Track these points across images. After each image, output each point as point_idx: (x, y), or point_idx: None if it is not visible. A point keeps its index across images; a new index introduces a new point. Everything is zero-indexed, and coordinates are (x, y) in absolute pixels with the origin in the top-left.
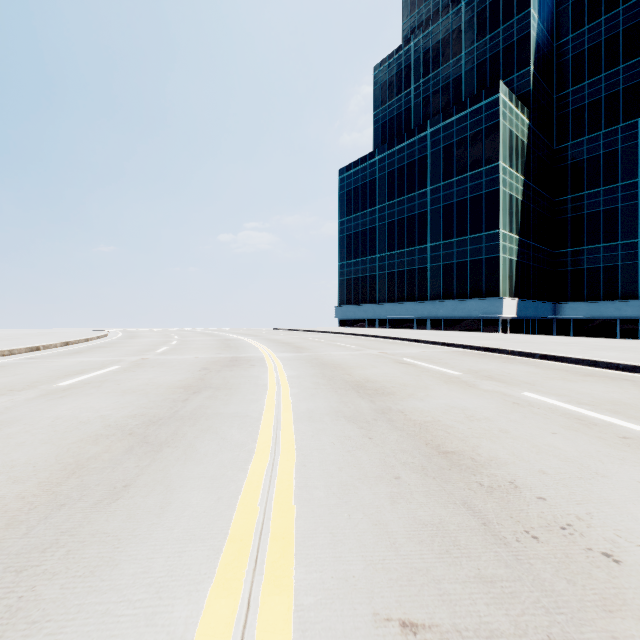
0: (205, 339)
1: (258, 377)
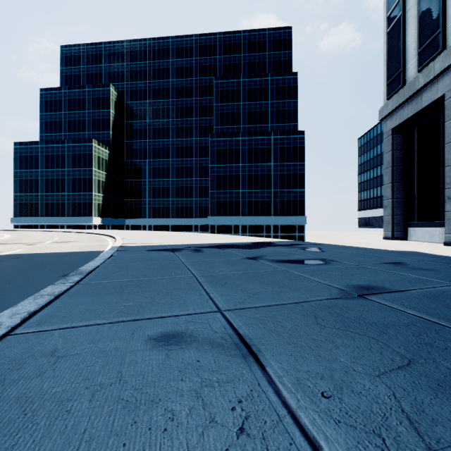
0: None
1: None
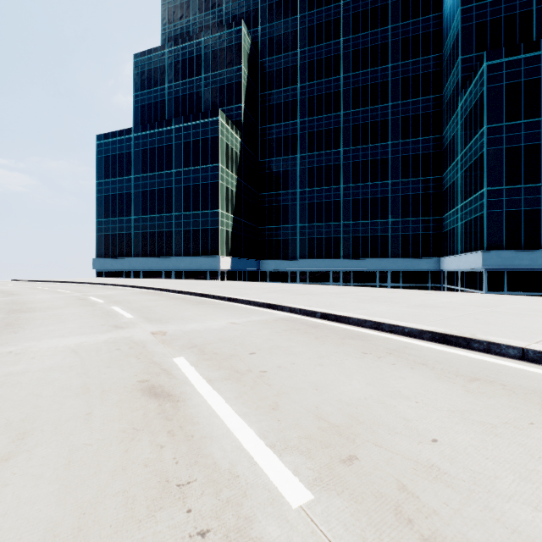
0: None
1: None
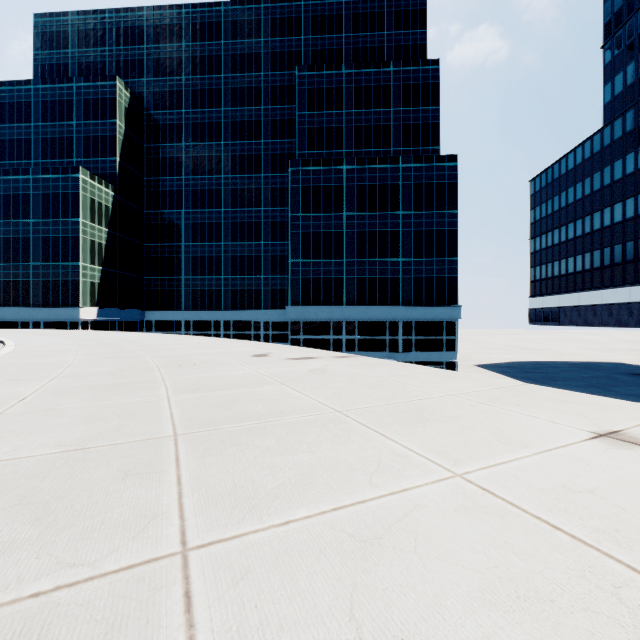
0: None
1: None
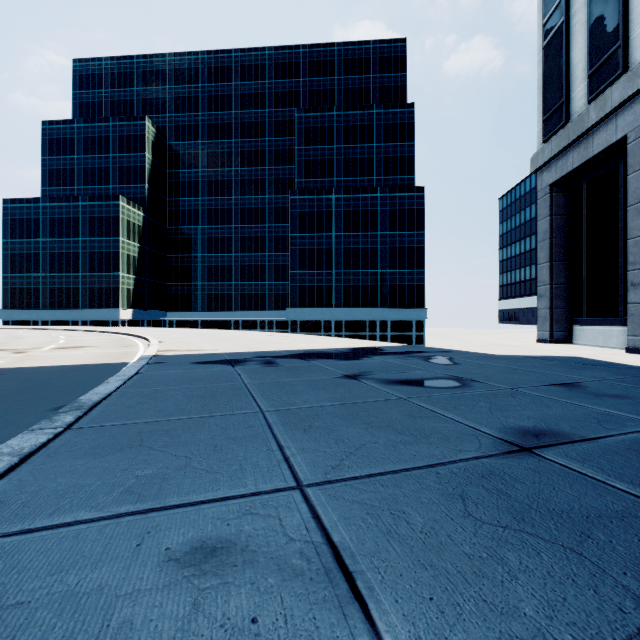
0: None
1: None
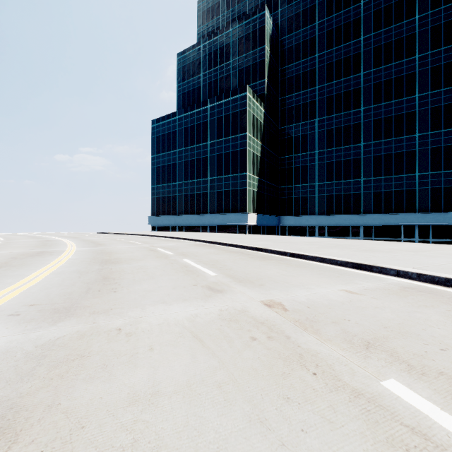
0: (28, 241)
1: (48, 260)
